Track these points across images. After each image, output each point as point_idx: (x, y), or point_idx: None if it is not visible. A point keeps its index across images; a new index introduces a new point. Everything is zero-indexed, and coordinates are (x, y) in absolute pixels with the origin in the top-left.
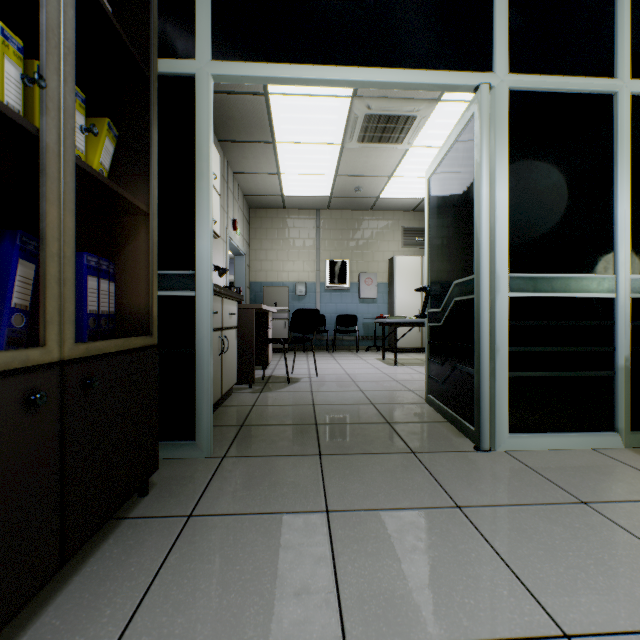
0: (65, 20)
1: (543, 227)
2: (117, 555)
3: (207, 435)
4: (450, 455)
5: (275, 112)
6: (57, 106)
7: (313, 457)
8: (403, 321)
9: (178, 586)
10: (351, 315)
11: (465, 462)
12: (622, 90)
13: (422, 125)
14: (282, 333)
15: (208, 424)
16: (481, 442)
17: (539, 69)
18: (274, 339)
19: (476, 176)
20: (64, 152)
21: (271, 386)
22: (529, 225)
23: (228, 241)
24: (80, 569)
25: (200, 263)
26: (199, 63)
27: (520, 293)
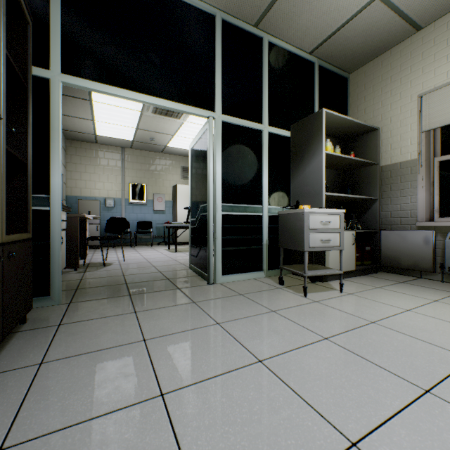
0: (3, 81)
1: (236, 184)
2: (23, 342)
3: (59, 291)
4: (196, 287)
5: None
6: (1, 123)
7: (126, 296)
8: (181, 225)
9: (65, 343)
10: (148, 221)
11: (202, 289)
12: (265, 130)
13: None
14: (95, 234)
15: (59, 285)
16: (210, 280)
17: (234, 114)
18: (93, 237)
19: (208, 158)
20: (3, 144)
21: (92, 268)
22: (230, 182)
23: None
24: (3, 349)
25: (54, 191)
26: (53, 73)
27: (227, 212)
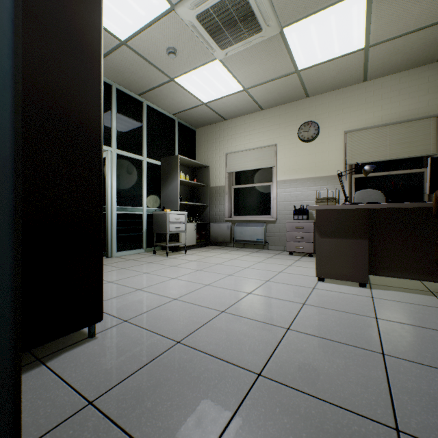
0: None
1: (126, 193)
2: None
3: None
4: None
5: None
6: None
7: None
8: None
9: None
10: None
11: (104, 260)
12: (145, 160)
13: None
14: None
15: None
16: (109, 255)
17: (125, 149)
18: None
19: (107, 176)
20: None
21: None
22: (122, 192)
23: None
24: None
25: None
26: None
27: (120, 212)
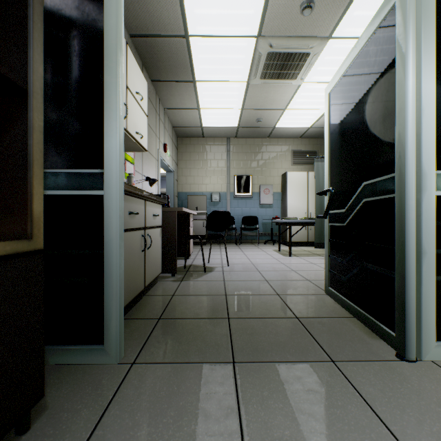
0: None
1: None
2: None
3: (116, 340)
4: (375, 366)
5: (194, 53)
6: None
7: (226, 366)
8: (296, 221)
9: None
10: (253, 217)
11: (396, 379)
12: None
13: (314, 61)
14: (201, 230)
15: (117, 329)
16: (407, 351)
17: None
18: (193, 236)
19: (399, 68)
20: None
21: (190, 275)
22: None
23: (159, 160)
24: None
25: (108, 161)
26: None
27: None
